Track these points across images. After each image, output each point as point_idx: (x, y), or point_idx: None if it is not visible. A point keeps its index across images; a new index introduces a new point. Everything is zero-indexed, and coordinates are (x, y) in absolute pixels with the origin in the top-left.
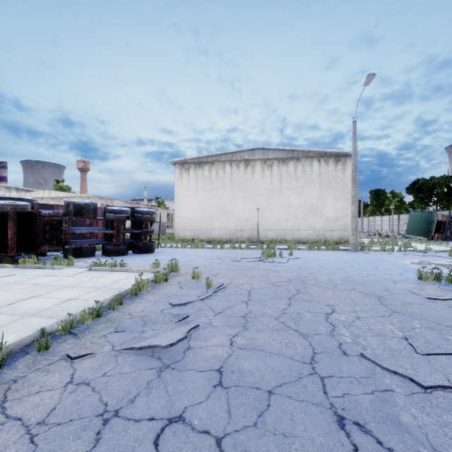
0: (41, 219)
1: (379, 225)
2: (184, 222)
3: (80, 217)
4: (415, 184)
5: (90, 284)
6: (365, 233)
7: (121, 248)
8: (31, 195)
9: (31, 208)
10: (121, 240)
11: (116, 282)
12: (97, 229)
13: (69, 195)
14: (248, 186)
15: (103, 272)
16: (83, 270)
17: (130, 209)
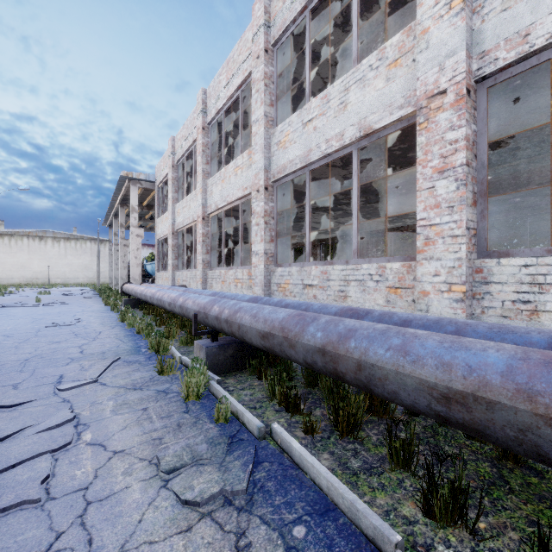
0: None
1: None
2: None
3: None
4: None
5: None
6: None
7: None
8: None
9: None
10: None
11: None
12: None
13: None
14: (42, 252)
15: None
16: None
17: None
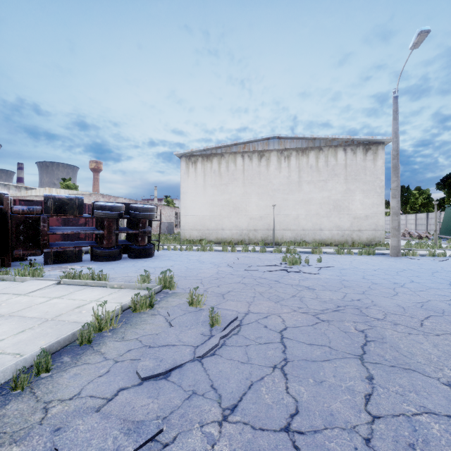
0: (13, 216)
1: (403, 225)
2: (191, 221)
3: (63, 215)
4: (447, 179)
5: (36, 313)
6: (387, 233)
7: (112, 252)
8: (32, 193)
9: (1, 204)
10: (113, 242)
11: (78, 307)
12: (85, 229)
13: (70, 192)
14: (262, 181)
15: (74, 287)
16: (48, 283)
17: (123, 205)
